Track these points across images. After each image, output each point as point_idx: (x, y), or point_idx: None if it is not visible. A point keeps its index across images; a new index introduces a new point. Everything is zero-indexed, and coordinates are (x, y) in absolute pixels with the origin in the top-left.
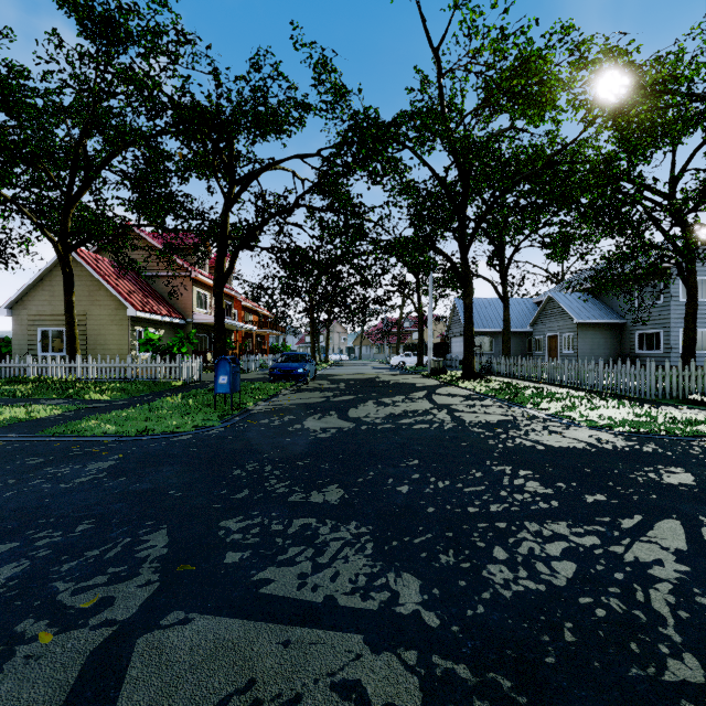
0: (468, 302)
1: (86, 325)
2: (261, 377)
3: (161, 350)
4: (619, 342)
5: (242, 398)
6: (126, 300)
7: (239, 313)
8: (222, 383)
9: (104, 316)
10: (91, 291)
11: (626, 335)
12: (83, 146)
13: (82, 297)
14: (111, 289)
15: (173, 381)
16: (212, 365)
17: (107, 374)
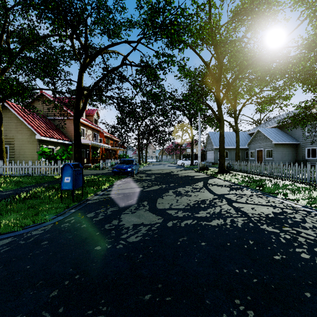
0: (221, 131)
1: (14, 144)
2: (109, 172)
3: (50, 157)
4: (296, 153)
5: (88, 189)
6: (35, 130)
7: (103, 139)
8: (66, 182)
9: (24, 139)
10: (16, 125)
11: (299, 150)
12: (7, 42)
13: (12, 128)
14: (27, 124)
15: (55, 175)
16: (85, 165)
17: (17, 171)
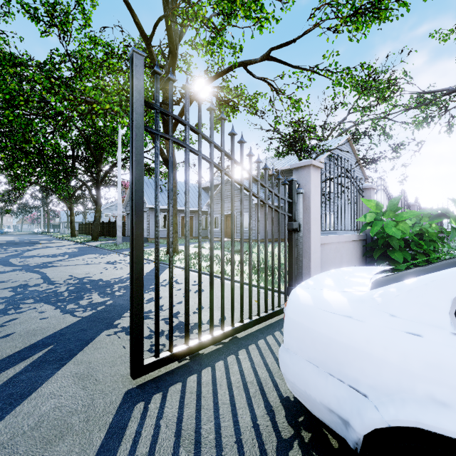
0: (48, 218)
1: None
2: None
3: None
4: None
5: None
6: None
7: None
8: None
9: None
10: None
11: None
12: None
13: None
14: None
15: None
16: None
17: None
